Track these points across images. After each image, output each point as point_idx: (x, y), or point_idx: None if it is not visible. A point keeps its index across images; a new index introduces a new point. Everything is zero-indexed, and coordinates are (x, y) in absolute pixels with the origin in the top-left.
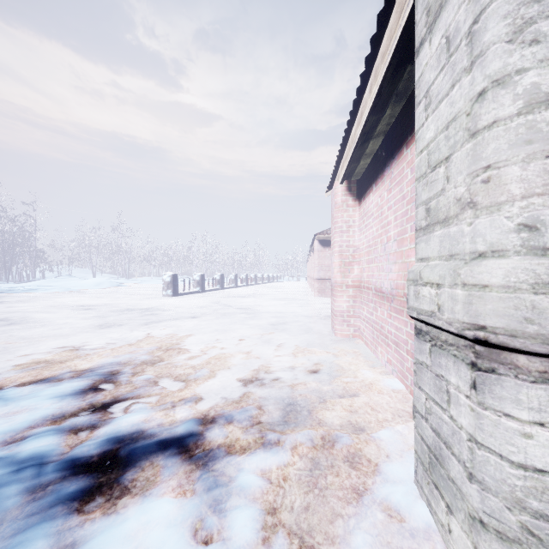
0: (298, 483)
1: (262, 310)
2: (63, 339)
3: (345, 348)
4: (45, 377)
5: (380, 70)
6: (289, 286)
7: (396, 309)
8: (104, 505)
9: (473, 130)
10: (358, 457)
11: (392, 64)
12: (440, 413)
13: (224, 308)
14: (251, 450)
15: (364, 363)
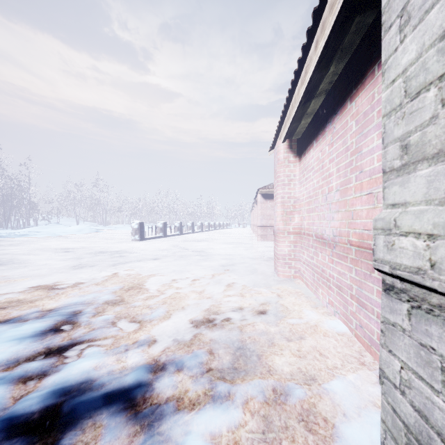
0: None
1: (213, 253)
2: (39, 279)
3: (287, 288)
4: (12, 318)
5: (328, 23)
6: (236, 232)
7: (339, 255)
8: None
9: None
10: (312, 415)
11: (342, 13)
12: (428, 392)
13: (182, 251)
14: (200, 406)
15: (307, 303)
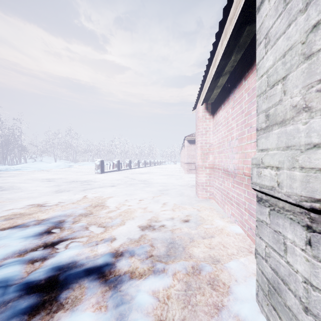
0: (177, 300)
1: (153, 182)
2: (32, 199)
3: (204, 206)
4: (18, 224)
5: (228, 30)
6: (170, 167)
7: (238, 182)
8: (45, 318)
9: (308, 54)
10: (216, 281)
11: (237, 25)
12: (278, 257)
13: (131, 180)
14: (146, 276)
15: (217, 215)
